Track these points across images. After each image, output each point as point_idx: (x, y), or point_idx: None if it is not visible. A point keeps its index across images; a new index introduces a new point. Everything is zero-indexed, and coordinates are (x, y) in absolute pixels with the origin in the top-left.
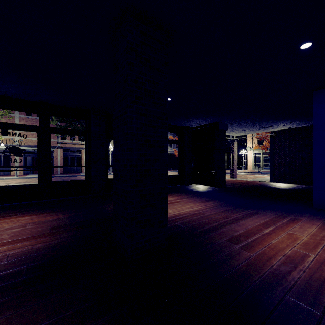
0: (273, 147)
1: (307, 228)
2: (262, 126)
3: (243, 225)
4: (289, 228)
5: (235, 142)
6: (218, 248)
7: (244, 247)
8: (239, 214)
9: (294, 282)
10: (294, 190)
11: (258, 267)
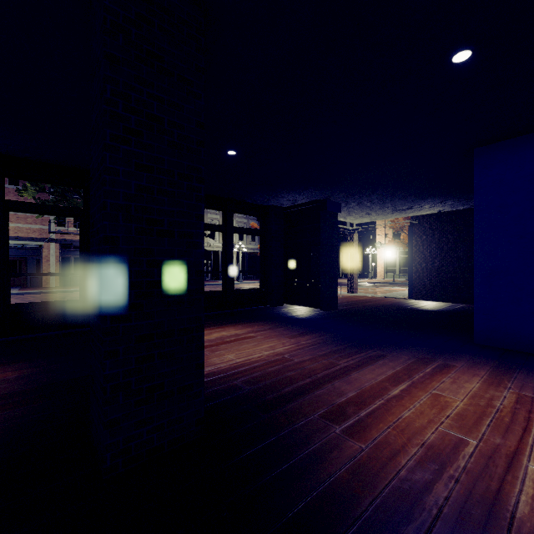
0: (415, 242)
1: (464, 384)
2: (396, 207)
3: (356, 382)
4: (435, 384)
5: (355, 235)
6: (302, 435)
7: (350, 430)
8: (352, 359)
9: (438, 509)
10: (445, 312)
11: (371, 477)
